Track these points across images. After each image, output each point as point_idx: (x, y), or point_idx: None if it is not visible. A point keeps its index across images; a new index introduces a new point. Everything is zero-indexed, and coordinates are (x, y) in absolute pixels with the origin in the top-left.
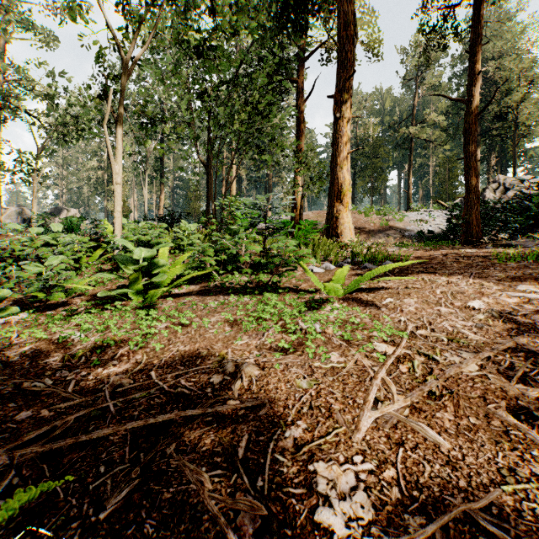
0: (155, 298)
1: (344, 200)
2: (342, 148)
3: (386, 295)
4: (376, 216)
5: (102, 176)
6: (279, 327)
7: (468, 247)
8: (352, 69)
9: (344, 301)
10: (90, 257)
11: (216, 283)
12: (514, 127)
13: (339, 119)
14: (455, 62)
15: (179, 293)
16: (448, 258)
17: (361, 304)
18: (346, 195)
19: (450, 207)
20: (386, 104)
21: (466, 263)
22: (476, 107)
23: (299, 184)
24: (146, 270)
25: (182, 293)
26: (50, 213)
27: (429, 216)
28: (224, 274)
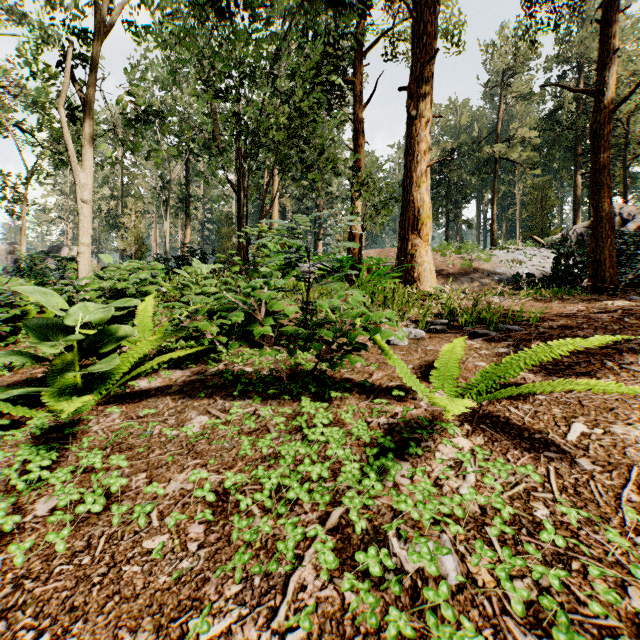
0: (85, 407)
1: (423, 230)
2: (419, 159)
3: (555, 407)
4: (456, 256)
5: (115, 207)
6: (331, 554)
7: (601, 297)
8: (433, 49)
9: (472, 425)
10: (43, 314)
11: (219, 368)
12: (626, 144)
13: (416, 118)
14: (550, 64)
15: (147, 389)
16: (600, 316)
17: (522, 442)
18: (425, 224)
19: (548, 244)
20: (462, 120)
21: (639, 326)
22: (609, 100)
23: (358, 213)
24: (88, 346)
25: (152, 389)
26: (49, 252)
27: (525, 254)
28: (240, 345)
